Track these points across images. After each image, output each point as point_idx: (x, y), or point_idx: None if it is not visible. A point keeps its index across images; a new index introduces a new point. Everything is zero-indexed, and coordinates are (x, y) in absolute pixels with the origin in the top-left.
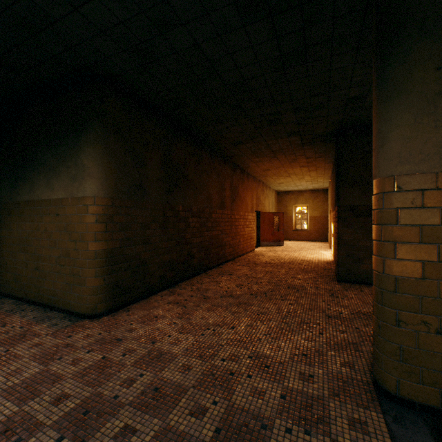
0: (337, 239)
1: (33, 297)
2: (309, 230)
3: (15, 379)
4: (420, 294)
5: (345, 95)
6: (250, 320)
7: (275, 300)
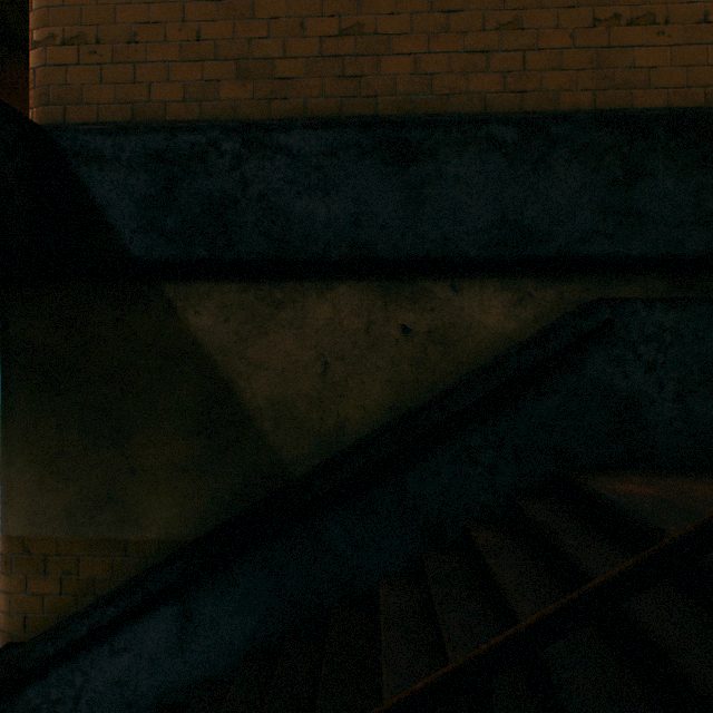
0: None
1: None
2: None
3: None
4: (50, 6)
5: None
6: None
7: None
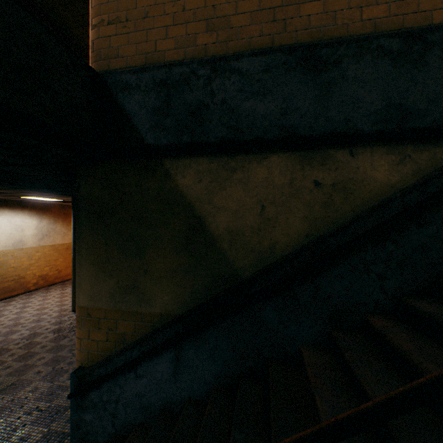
0: None
1: None
2: None
3: None
4: (101, 3)
5: None
6: None
7: None
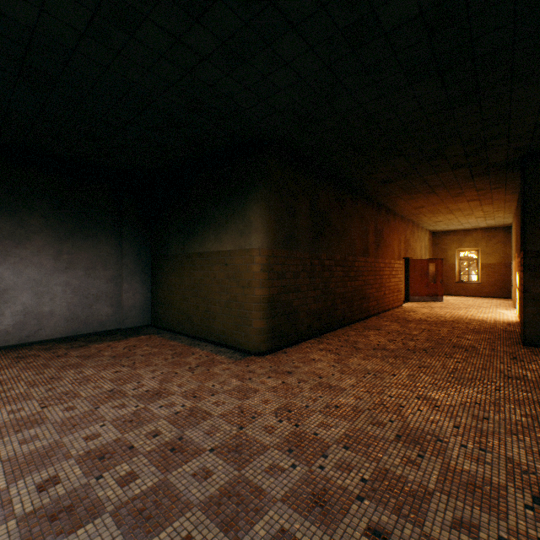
0: (522, 293)
1: (203, 335)
2: (480, 282)
3: (227, 387)
4: None
5: (532, 121)
6: (411, 371)
7: (438, 357)
